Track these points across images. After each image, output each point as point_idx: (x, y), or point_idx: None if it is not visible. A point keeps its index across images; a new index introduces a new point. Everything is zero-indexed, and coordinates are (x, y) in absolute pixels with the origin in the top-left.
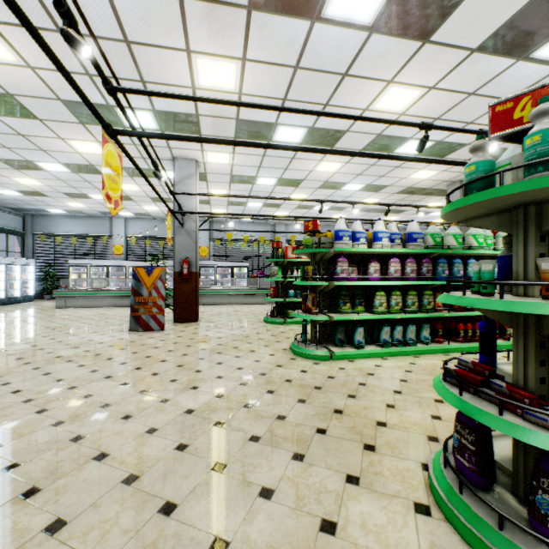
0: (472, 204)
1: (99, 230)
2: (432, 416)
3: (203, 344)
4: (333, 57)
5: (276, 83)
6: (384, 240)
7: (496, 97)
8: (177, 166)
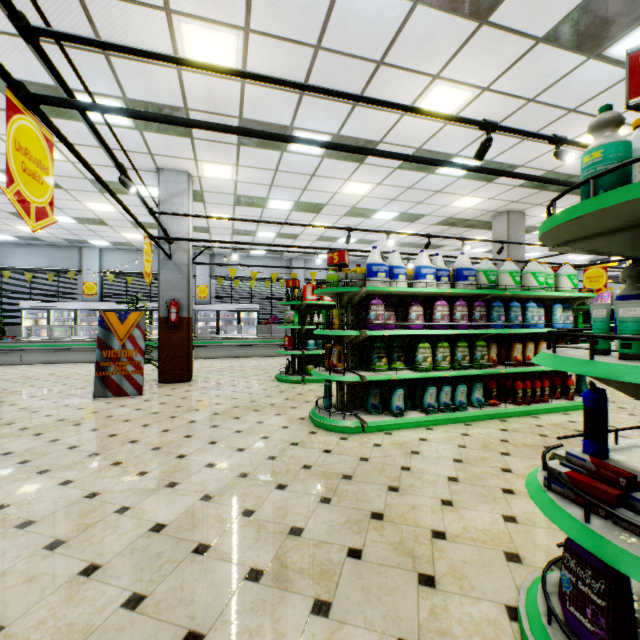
0: (611, 207)
1: (63, 263)
2: (505, 517)
3: (194, 414)
4: (365, 35)
5: (291, 69)
6: (429, 277)
7: (558, 106)
8: (163, 180)
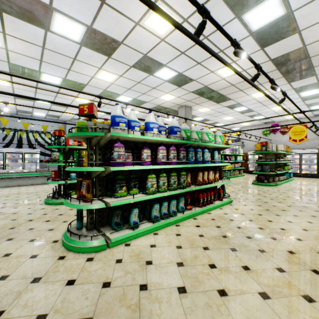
0: None
1: None
2: None
3: None
4: None
5: None
6: (155, 130)
7: (216, 46)
8: None
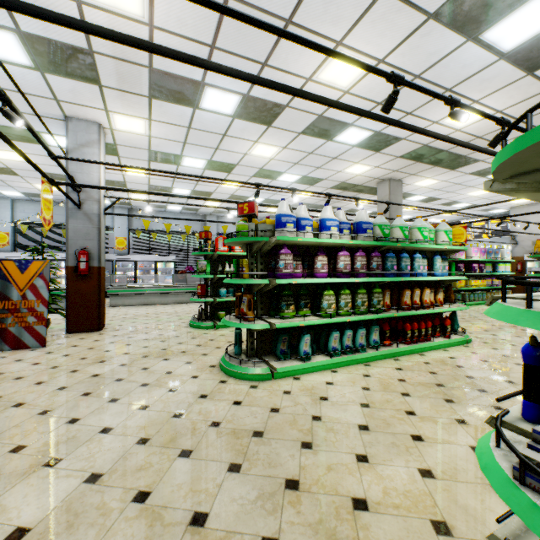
0: None
1: None
2: (421, 471)
3: (98, 366)
4: None
5: (201, 17)
6: (333, 229)
7: (438, 85)
8: (72, 129)
